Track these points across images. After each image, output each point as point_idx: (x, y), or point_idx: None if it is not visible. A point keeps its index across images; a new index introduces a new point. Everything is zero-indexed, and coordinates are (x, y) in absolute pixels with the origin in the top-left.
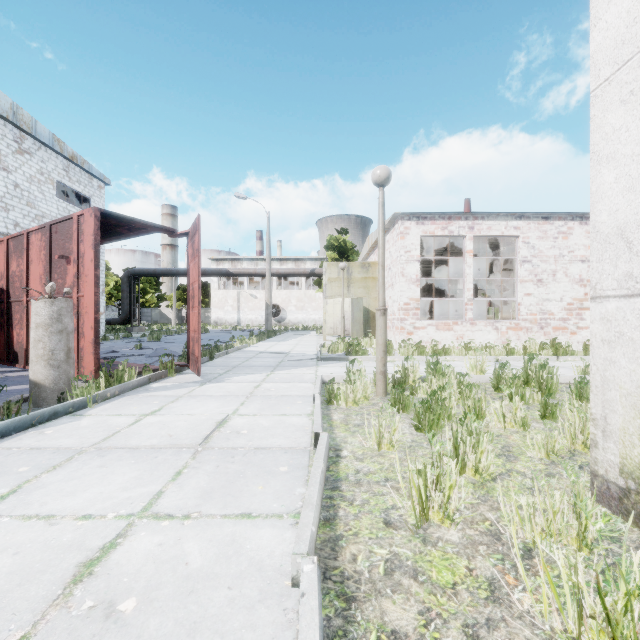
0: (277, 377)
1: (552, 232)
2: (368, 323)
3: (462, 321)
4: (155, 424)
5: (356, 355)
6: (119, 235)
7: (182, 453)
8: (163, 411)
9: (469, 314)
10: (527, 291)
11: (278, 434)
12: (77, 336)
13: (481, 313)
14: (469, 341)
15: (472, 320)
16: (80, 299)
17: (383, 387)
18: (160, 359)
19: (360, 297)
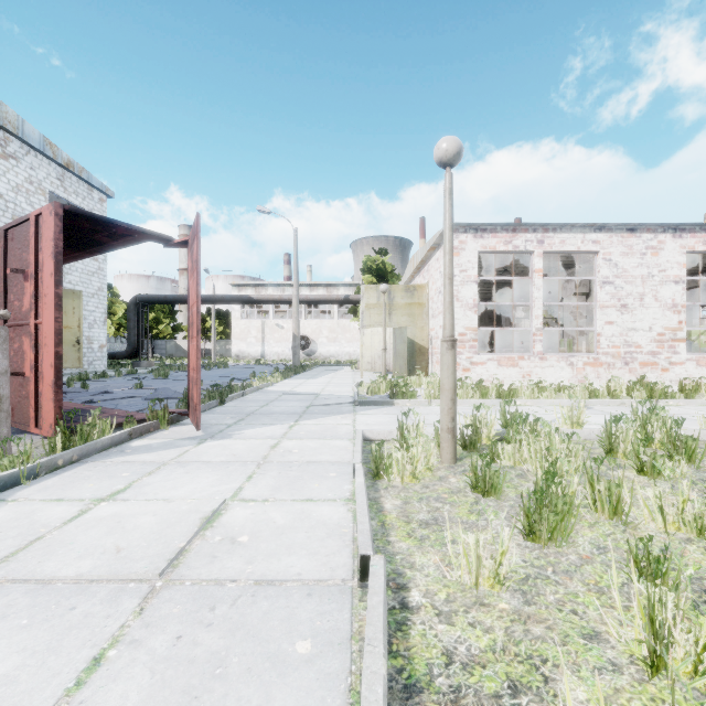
0: (303, 430)
1: (639, 247)
2: (413, 357)
3: (529, 355)
4: (105, 521)
5: (403, 398)
6: (100, 245)
7: (124, 596)
8: (129, 492)
9: (538, 347)
10: (608, 319)
11: (298, 545)
12: (35, 376)
13: (550, 345)
14: (538, 379)
15: (541, 354)
16: (39, 327)
17: (451, 451)
18: (149, 406)
19: (404, 326)
